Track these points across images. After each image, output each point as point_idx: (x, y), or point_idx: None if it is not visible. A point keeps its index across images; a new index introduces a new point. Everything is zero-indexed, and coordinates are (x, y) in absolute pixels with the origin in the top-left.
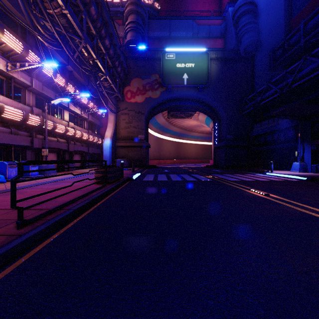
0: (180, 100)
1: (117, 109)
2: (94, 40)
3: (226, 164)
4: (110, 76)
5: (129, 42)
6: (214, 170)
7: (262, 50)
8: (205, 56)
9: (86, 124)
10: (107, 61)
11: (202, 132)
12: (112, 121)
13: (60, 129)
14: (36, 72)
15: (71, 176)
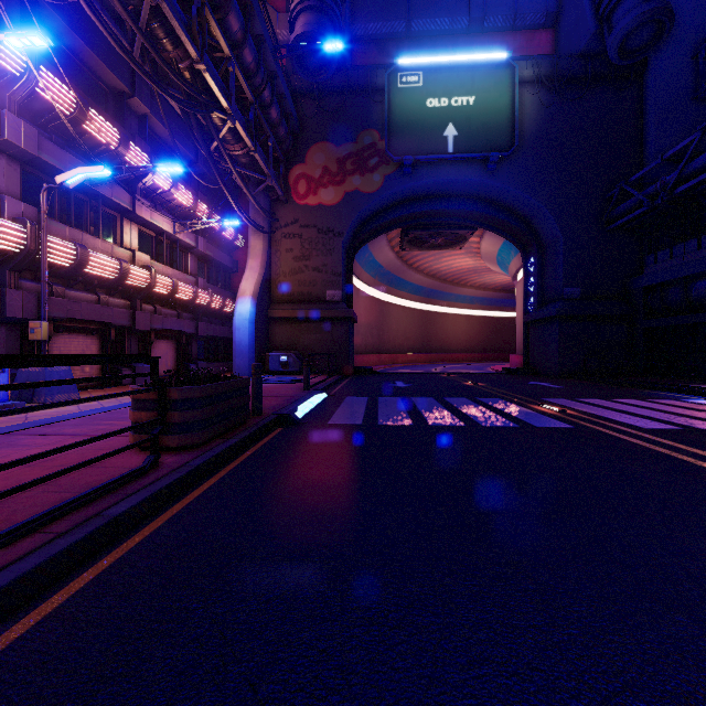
0: (436, 198)
1: (272, 225)
2: (193, 4)
3: (564, 365)
4: (249, 128)
5: (300, 39)
6: (535, 382)
7: (672, 45)
8: (504, 74)
9: (192, 262)
10: (241, 87)
11: (483, 286)
12: (258, 254)
13: (100, 267)
14: (15, 92)
15: (110, 403)
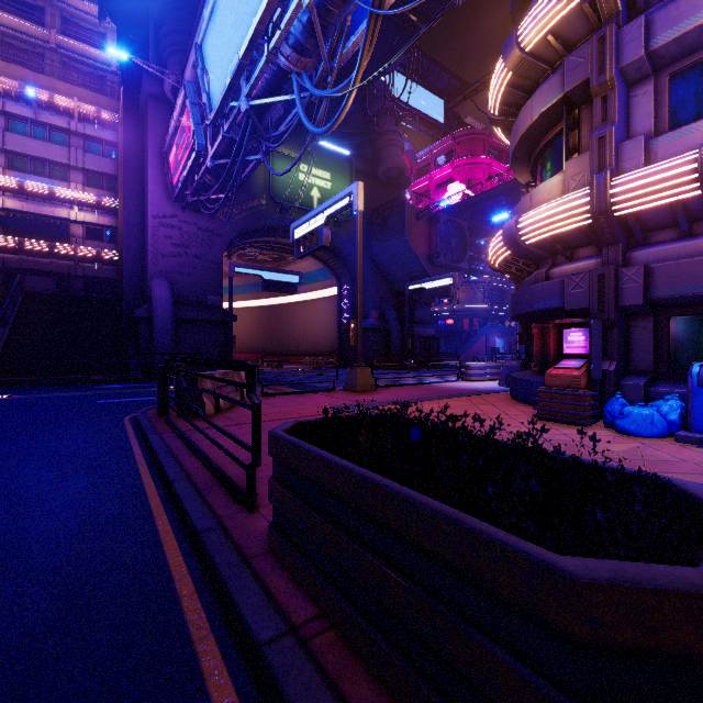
0: None
1: None
2: None
3: None
4: None
5: None
6: None
7: None
8: None
9: None
10: None
11: None
12: None
13: None
14: None
15: None
